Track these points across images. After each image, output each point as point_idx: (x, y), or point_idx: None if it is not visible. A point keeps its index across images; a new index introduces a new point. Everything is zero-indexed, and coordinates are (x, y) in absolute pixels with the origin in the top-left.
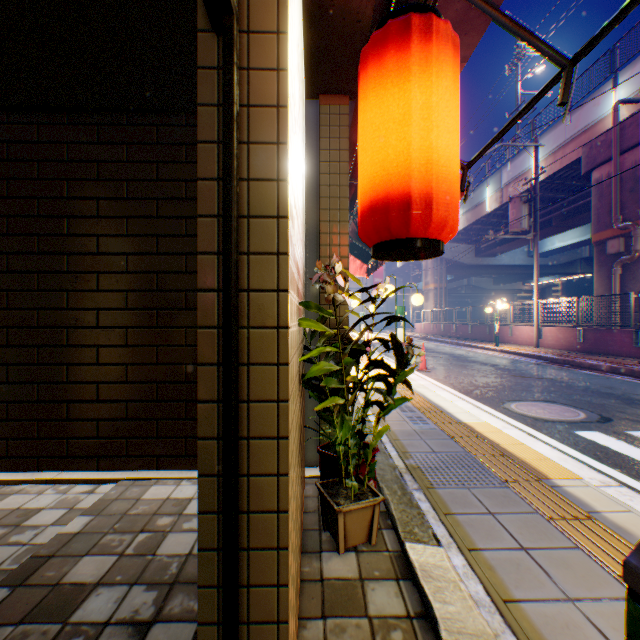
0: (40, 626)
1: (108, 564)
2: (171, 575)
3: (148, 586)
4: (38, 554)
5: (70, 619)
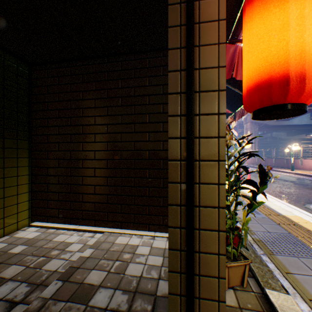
0: (76, 304)
1: (103, 276)
2: (133, 287)
3: (123, 291)
4: (72, 265)
5: (89, 303)
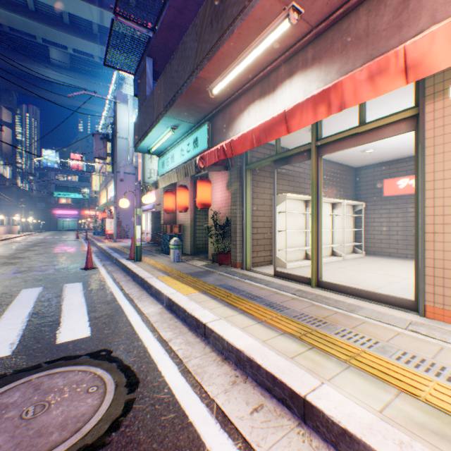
0: None
1: None
2: None
3: None
4: None
5: None
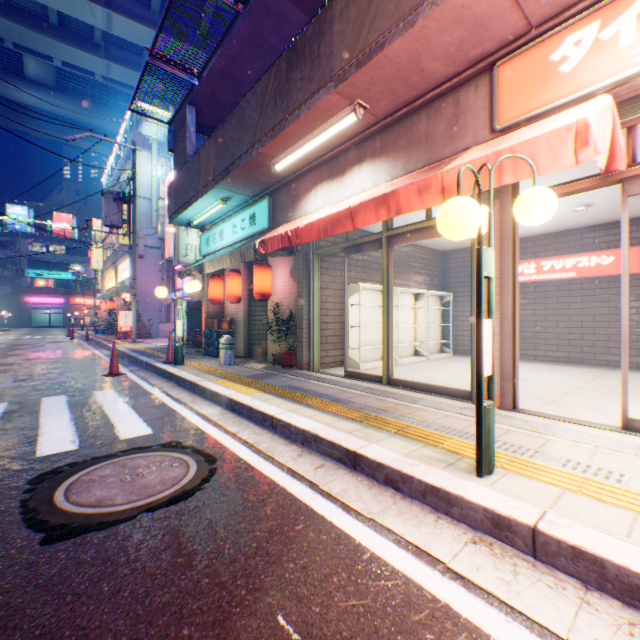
0: None
1: None
2: None
3: None
4: None
5: None
